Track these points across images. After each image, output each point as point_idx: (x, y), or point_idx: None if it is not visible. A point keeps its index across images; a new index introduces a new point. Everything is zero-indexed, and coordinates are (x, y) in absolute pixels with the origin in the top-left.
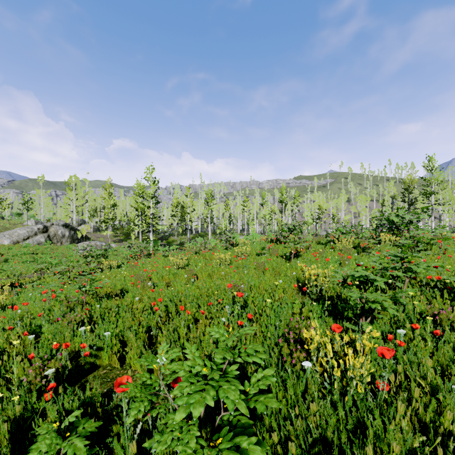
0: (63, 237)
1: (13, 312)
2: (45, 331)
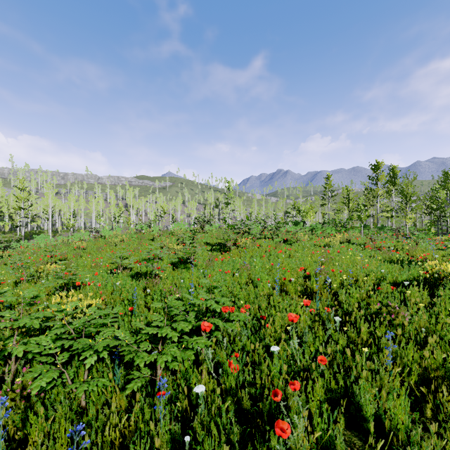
0: None
1: None
2: None
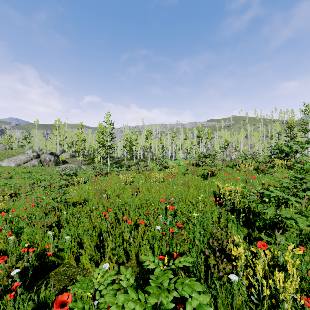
0: (50, 161)
1: (7, 215)
2: (24, 232)
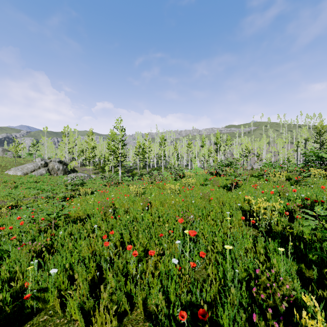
0: (58, 170)
1: None
2: (7, 259)
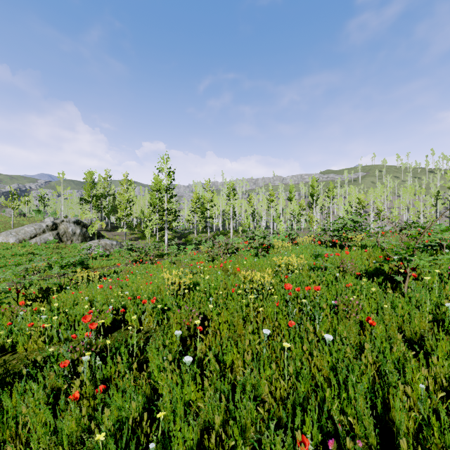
0: (74, 235)
1: None
2: None
